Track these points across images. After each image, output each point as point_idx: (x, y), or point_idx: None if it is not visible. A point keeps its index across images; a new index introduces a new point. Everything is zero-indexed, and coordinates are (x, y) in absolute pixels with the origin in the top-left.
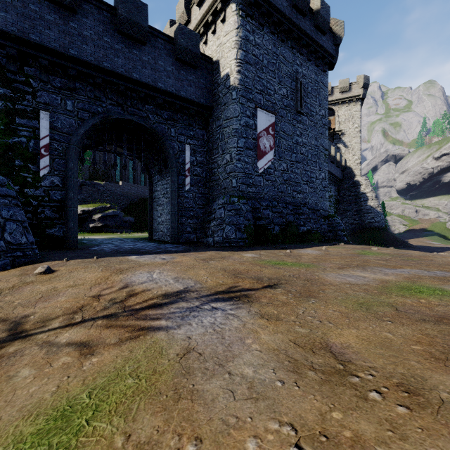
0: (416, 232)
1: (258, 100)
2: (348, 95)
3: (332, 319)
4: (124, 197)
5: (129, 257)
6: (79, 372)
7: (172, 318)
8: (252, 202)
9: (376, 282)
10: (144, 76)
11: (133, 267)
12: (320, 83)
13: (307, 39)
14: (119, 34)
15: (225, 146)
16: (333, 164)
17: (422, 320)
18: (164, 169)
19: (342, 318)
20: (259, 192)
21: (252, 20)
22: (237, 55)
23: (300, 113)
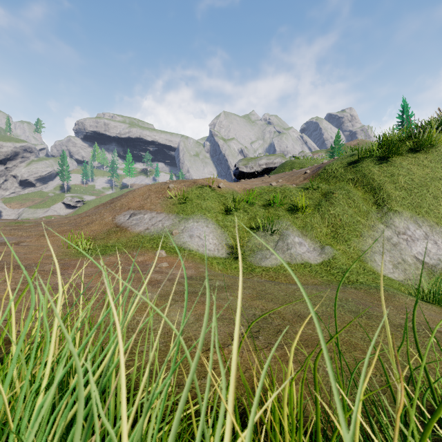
0: None
1: None
2: None
3: None
4: None
5: None
6: None
7: None
8: None
9: None
10: None
11: None
12: None
13: None
14: None
15: None
16: None
17: None
18: None
19: None
20: None
21: None
22: None
23: None
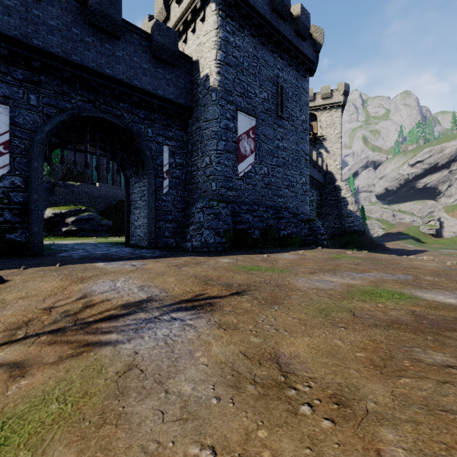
0: (393, 235)
1: (238, 102)
2: (329, 102)
3: (289, 327)
4: (102, 199)
5: (96, 264)
6: (1, 398)
7: (125, 331)
8: (232, 206)
9: (342, 286)
10: (118, 73)
11: (97, 275)
12: (301, 88)
13: (288, 44)
14: (90, 26)
15: (204, 148)
16: (315, 168)
17: (374, 325)
18: (141, 171)
19: (299, 325)
20: (239, 196)
21: (232, 21)
22: (216, 56)
23: (281, 117)
